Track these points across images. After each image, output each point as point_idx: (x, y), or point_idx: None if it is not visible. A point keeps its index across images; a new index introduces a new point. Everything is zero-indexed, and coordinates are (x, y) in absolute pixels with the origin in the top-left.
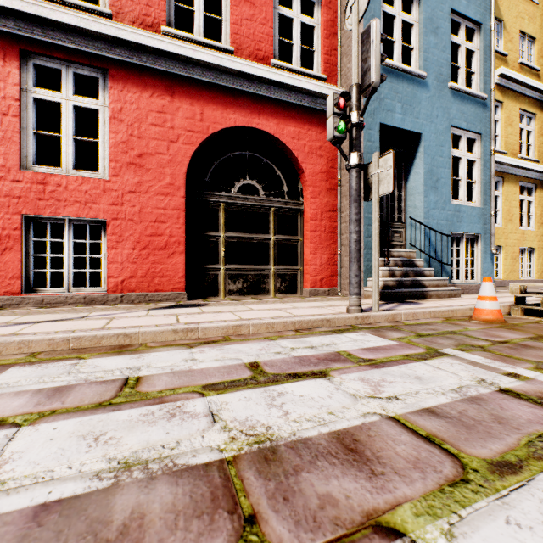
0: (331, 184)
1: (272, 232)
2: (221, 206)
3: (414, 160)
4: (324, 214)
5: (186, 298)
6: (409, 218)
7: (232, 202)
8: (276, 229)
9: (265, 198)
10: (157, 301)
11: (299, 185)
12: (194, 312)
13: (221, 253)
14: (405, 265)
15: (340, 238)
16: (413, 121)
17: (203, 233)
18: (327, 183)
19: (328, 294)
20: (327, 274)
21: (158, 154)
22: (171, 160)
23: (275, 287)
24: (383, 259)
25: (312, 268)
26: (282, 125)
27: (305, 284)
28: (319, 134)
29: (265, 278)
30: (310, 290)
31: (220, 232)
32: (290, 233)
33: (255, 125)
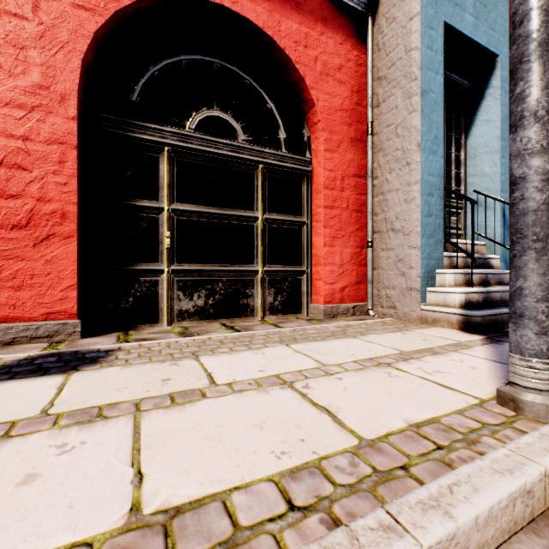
0: (356, 131)
1: (260, 206)
2: (164, 152)
3: (481, 102)
4: (346, 179)
5: (79, 332)
6: (471, 193)
7: (186, 146)
8: (266, 202)
9: (247, 145)
10: (3, 344)
11: (304, 131)
12: (1, 422)
13: (164, 241)
14: (478, 265)
15: (372, 221)
16: (488, 33)
17: (125, 202)
18: (350, 129)
19: (353, 314)
20: (351, 280)
21: (8, 16)
22: (43, 35)
23: (264, 302)
24: (448, 254)
25: (328, 270)
26: (277, 14)
27: (315, 297)
28: (338, 45)
29: (247, 288)
30: (325, 308)
31: (161, 202)
32: (290, 211)
33: (229, 4)
